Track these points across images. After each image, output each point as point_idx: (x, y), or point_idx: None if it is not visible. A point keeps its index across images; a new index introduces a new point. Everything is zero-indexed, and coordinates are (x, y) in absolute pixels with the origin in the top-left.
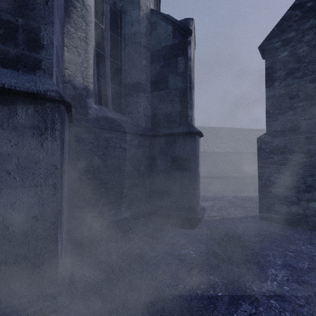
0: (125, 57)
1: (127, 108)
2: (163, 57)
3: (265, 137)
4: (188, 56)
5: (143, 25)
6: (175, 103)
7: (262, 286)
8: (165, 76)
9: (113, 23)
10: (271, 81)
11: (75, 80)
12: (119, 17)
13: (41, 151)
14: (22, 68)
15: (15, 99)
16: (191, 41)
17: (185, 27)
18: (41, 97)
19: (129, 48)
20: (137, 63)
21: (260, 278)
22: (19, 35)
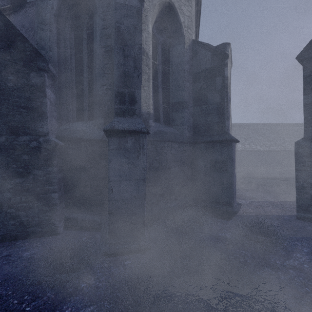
0: (172, 82)
1: (174, 121)
2: (203, 78)
3: (303, 141)
4: (225, 76)
5: (187, 55)
6: (213, 115)
7: (285, 262)
8: (204, 94)
9: (164, 58)
10: (309, 89)
11: (142, 109)
12: (167, 52)
13: (137, 161)
14: (127, 115)
15: (126, 134)
16: (228, 62)
17: (223, 52)
18: (138, 132)
19: (175, 74)
20: (181, 86)
21: (284, 257)
22: (126, 98)
